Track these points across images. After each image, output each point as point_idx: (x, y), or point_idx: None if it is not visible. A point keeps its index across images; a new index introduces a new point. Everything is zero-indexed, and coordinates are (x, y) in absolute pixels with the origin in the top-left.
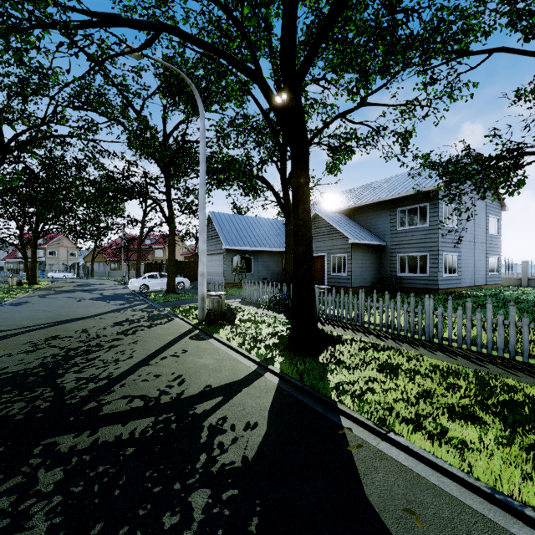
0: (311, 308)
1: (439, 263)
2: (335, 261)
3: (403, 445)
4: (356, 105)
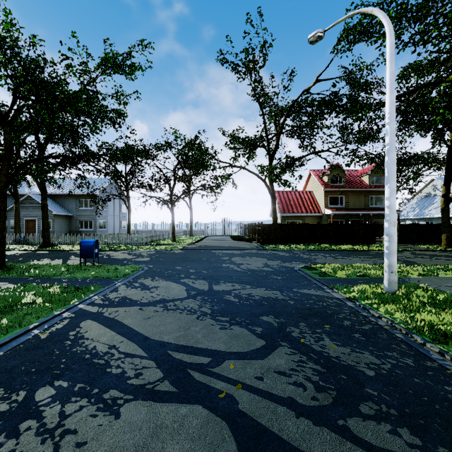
0: (49, 237)
1: (97, 224)
2: None
3: (73, 250)
4: None
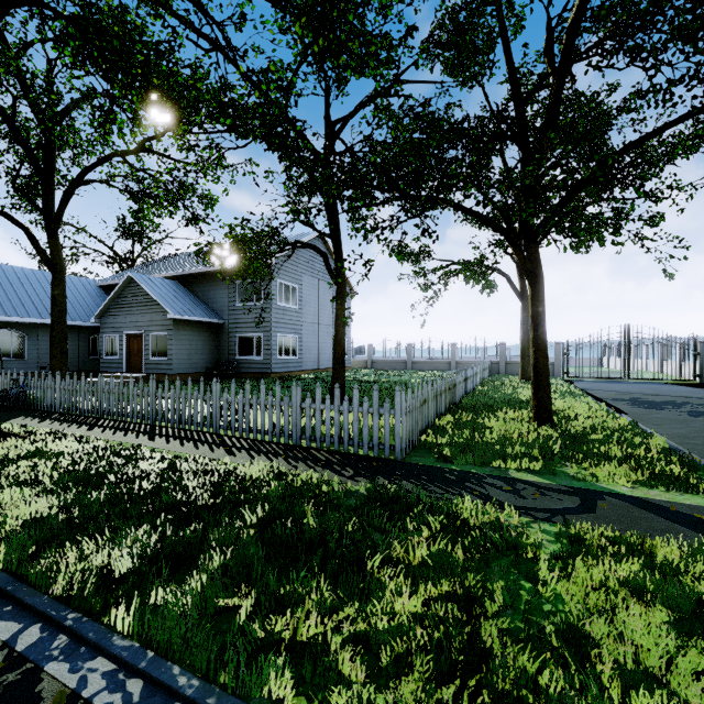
0: None
1: (272, 345)
2: (155, 341)
3: None
4: (136, 148)
